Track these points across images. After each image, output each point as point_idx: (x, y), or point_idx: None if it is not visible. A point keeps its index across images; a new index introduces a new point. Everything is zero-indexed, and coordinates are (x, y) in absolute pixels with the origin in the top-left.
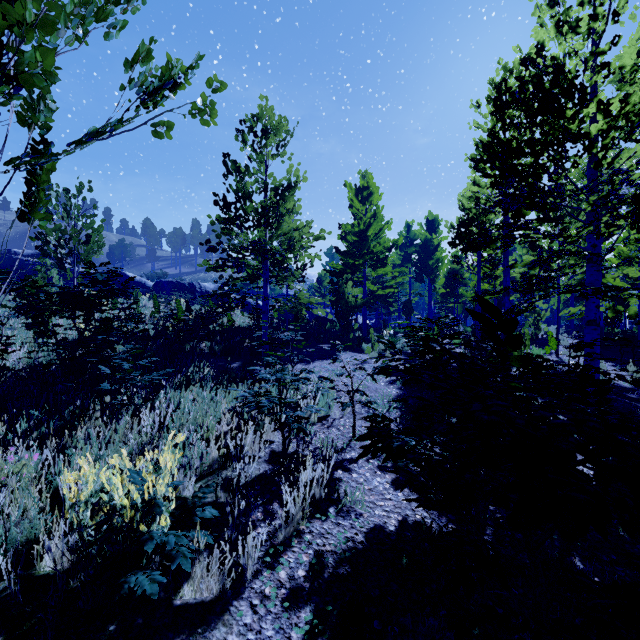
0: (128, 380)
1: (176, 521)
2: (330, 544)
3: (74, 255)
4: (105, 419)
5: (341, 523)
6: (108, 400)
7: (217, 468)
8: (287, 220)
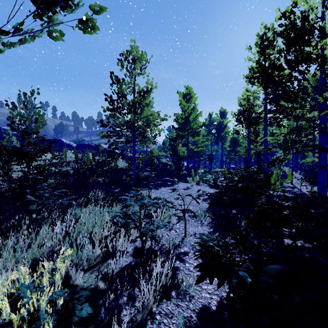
0: (46, 204)
1: (59, 320)
2: (173, 323)
3: (29, 129)
4: (30, 229)
5: (180, 304)
6: (34, 216)
7: (100, 261)
8: (146, 109)
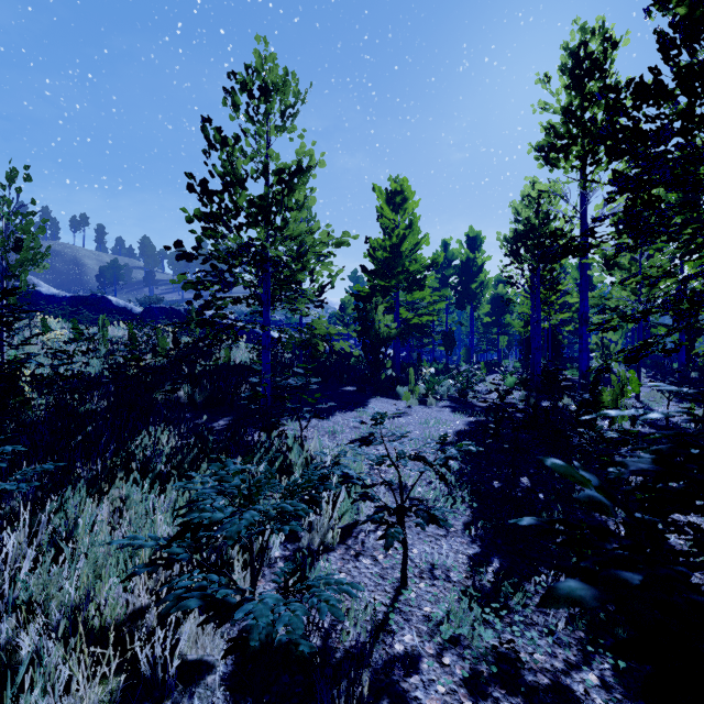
0: None
1: None
2: None
3: (2, 267)
4: None
5: None
6: None
7: None
8: (295, 215)
